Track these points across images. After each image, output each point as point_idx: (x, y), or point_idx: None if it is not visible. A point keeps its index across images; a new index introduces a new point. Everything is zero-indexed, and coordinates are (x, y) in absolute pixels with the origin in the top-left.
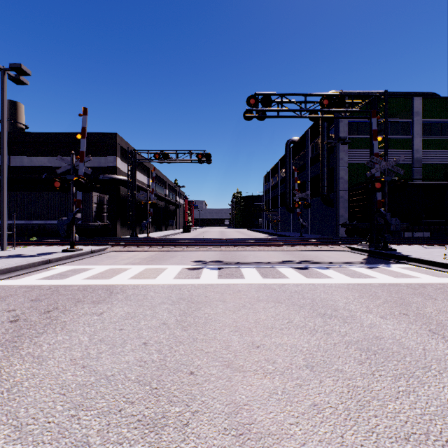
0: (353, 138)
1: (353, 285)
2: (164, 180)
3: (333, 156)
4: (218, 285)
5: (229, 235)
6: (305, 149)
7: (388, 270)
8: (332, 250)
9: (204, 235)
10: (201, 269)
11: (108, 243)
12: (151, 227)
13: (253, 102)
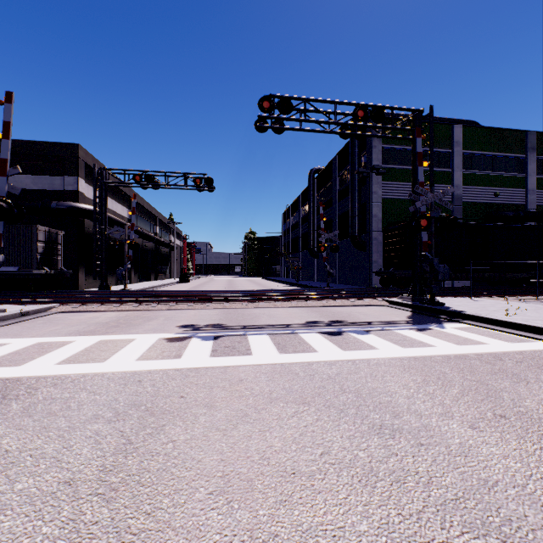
0: (388, 169)
1: (409, 360)
2: (154, 213)
3: (365, 189)
4: (208, 371)
5: (238, 286)
6: (332, 180)
7: (444, 333)
8: (367, 304)
9: (205, 286)
10: (188, 339)
11: (55, 300)
12: (134, 276)
13: (268, 106)
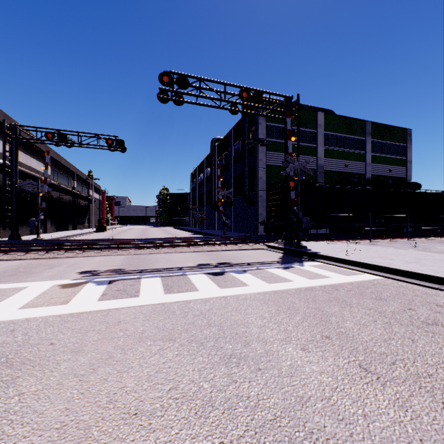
0: (270, 141)
1: (270, 294)
2: (71, 169)
3: (254, 157)
4: (90, 315)
5: (150, 234)
6: (229, 148)
7: (302, 270)
8: (251, 248)
9: (120, 235)
10: (82, 284)
11: None
12: (50, 226)
13: (167, 80)
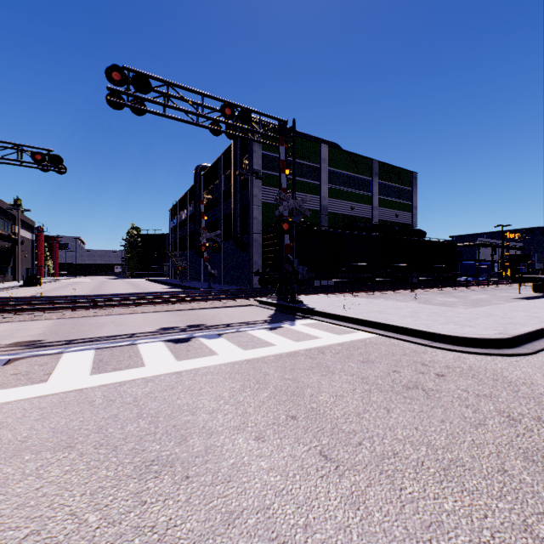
0: (267, 174)
1: (241, 364)
2: None
3: (247, 191)
4: None
5: (108, 289)
6: (218, 180)
7: (292, 330)
8: (239, 305)
9: (61, 290)
10: None
11: None
12: None
13: (119, 78)
